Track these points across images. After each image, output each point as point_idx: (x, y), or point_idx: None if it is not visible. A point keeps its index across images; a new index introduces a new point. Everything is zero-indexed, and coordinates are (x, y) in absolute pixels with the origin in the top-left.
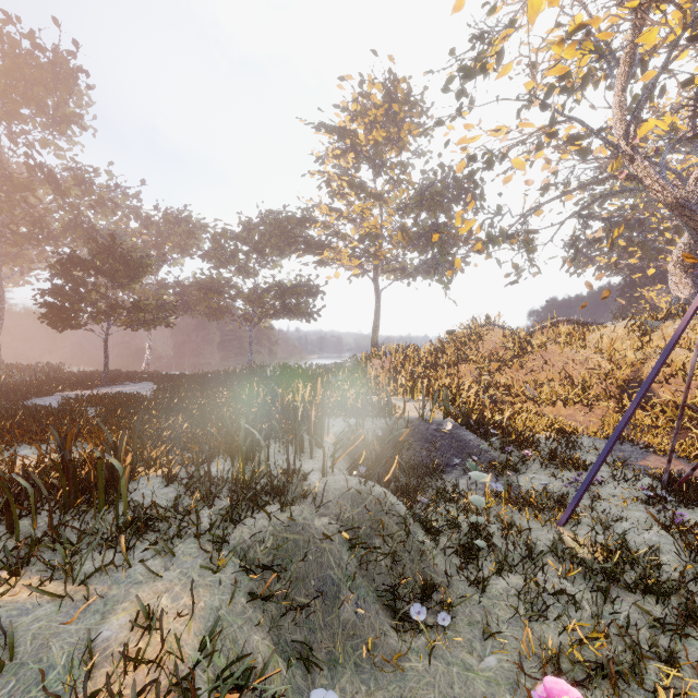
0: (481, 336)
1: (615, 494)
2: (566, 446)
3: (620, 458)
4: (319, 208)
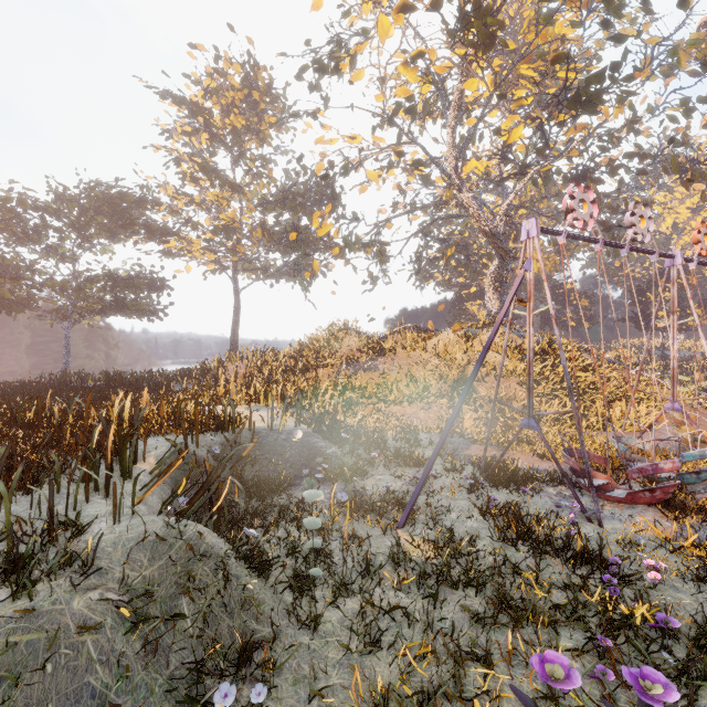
0: (339, 340)
1: (446, 486)
2: (409, 444)
3: (450, 450)
4: (163, 189)
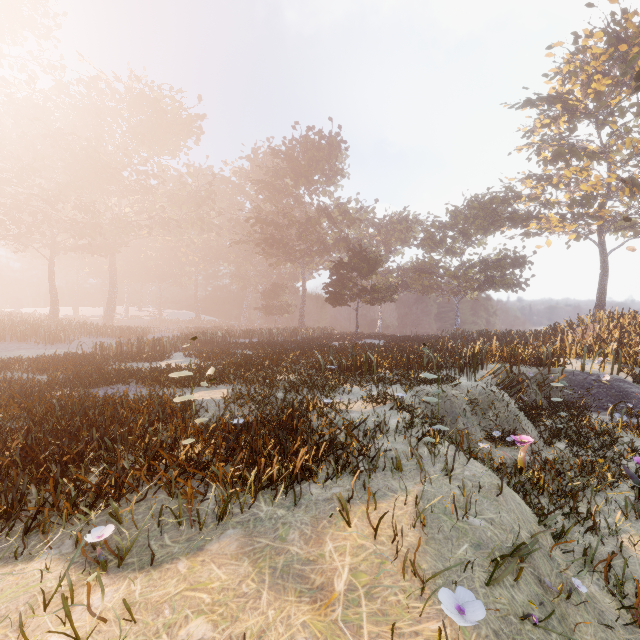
0: None
1: None
2: None
3: None
4: (523, 183)
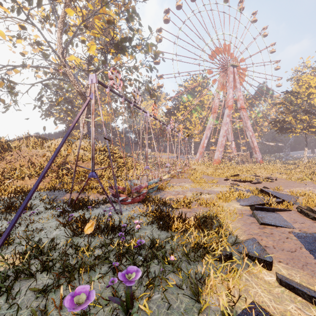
0: None
1: (44, 217)
2: (22, 199)
3: (52, 198)
4: None
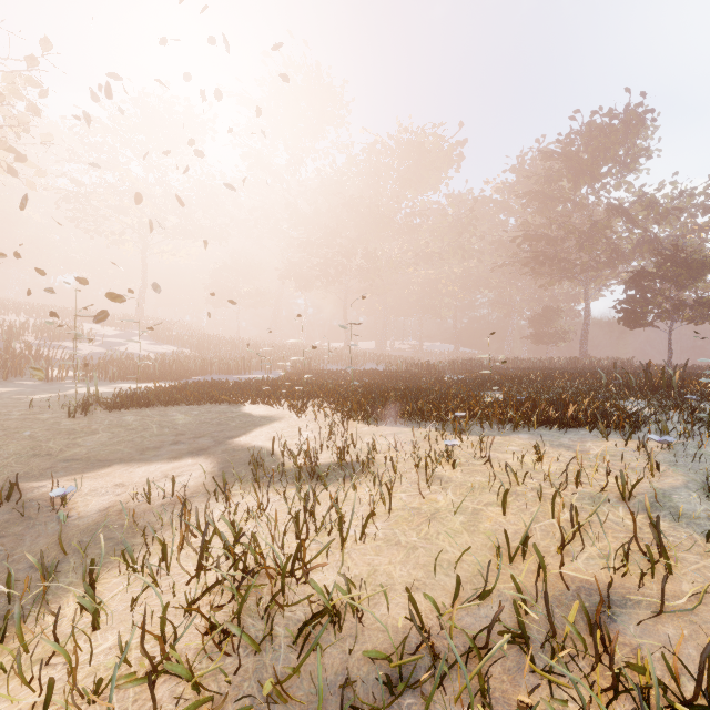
0: None
1: None
2: None
3: None
4: None
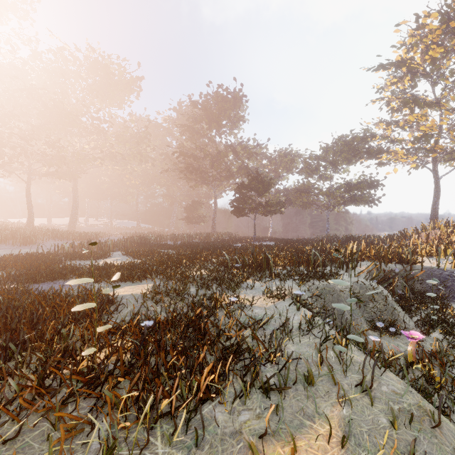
0: None
1: None
2: None
3: None
4: (377, 126)
